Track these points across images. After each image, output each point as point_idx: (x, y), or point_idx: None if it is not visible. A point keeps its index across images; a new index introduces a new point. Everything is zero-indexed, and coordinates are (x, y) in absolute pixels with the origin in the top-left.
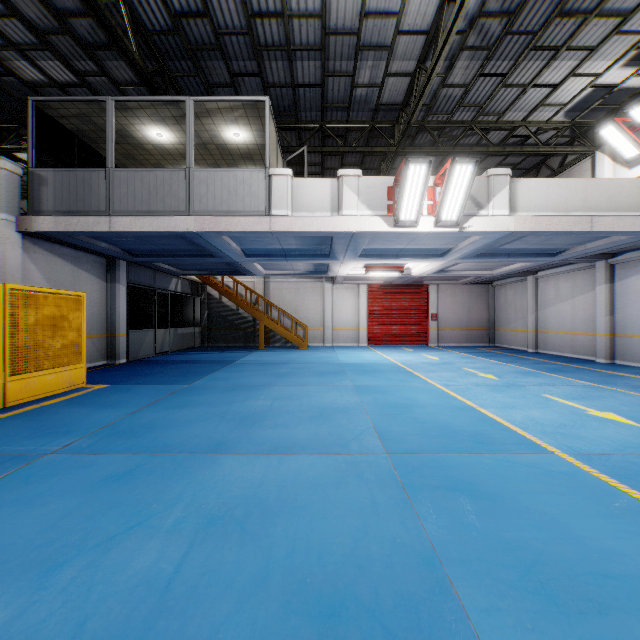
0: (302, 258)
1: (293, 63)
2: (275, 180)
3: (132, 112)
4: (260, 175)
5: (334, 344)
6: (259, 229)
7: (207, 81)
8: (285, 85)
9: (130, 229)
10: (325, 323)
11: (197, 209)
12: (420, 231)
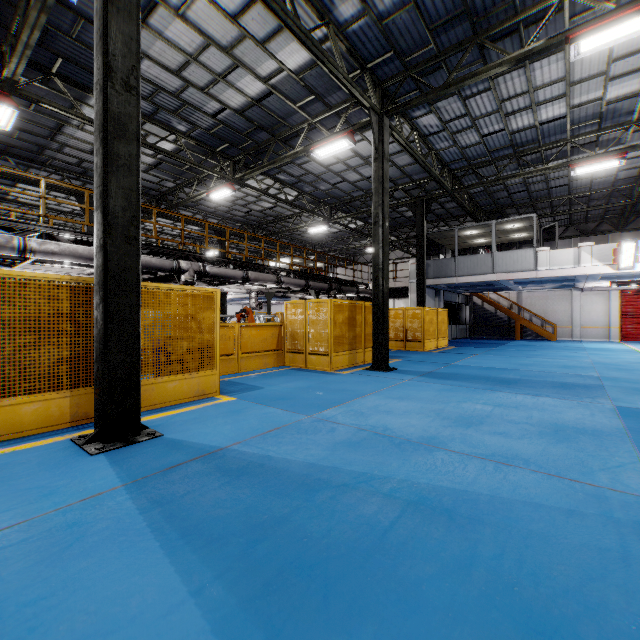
0: (553, 283)
1: (548, 182)
2: (539, 253)
3: (463, 229)
4: (530, 252)
5: (582, 339)
6: (530, 277)
7: (494, 198)
8: (542, 190)
9: (465, 282)
10: (573, 322)
11: (497, 270)
12: (636, 271)
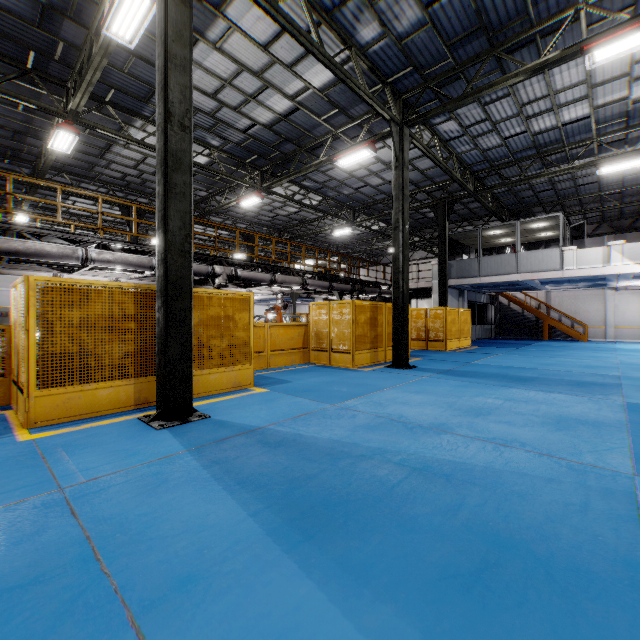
0: (582, 282)
1: (576, 180)
2: (565, 253)
3: (486, 229)
4: (556, 251)
5: (615, 340)
6: (556, 277)
7: (519, 197)
8: (570, 188)
9: (489, 282)
10: (605, 323)
11: (521, 270)
12: None
